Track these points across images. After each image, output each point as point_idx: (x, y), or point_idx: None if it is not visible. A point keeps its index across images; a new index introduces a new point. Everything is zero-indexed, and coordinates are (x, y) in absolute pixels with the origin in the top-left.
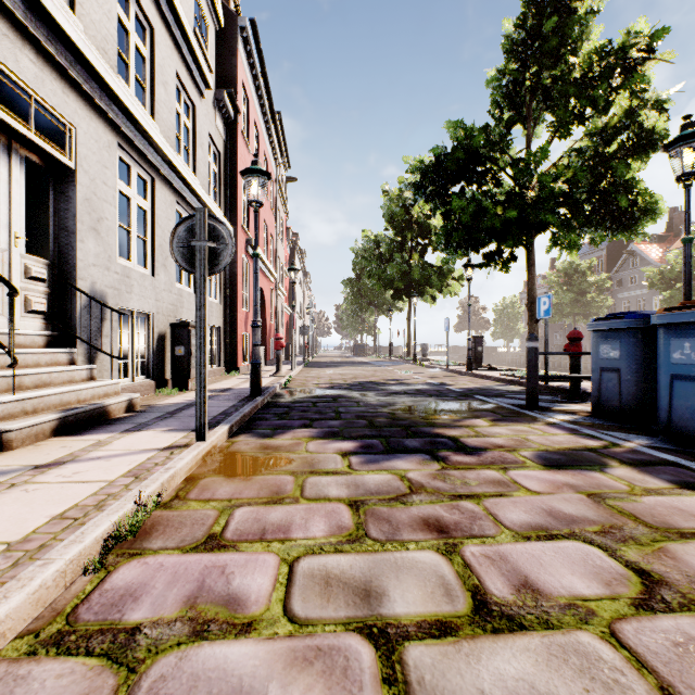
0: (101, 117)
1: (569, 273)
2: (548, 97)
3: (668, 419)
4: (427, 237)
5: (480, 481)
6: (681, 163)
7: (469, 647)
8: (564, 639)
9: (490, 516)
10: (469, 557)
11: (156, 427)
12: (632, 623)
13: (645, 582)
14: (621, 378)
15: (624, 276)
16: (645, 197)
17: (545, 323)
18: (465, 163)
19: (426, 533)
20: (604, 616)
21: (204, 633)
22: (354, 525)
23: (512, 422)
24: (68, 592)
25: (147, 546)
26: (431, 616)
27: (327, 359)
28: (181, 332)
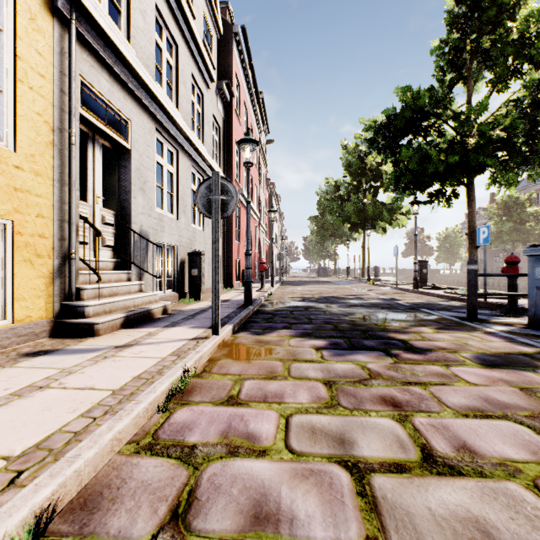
0: (146, 112)
1: (508, 205)
2: (487, 58)
3: None
4: (378, 180)
5: (426, 373)
6: None
7: (419, 482)
8: (494, 485)
9: (434, 398)
10: (418, 425)
11: (184, 325)
12: None
13: None
14: None
15: None
16: None
17: (484, 249)
18: (412, 120)
19: (383, 406)
20: (529, 474)
21: (236, 453)
22: (329, 397)
23: (453, 331)
24: (150, 422)
25: (191, 400)
26: (390, 459)
27: (297, 279)
28: (196, 259)
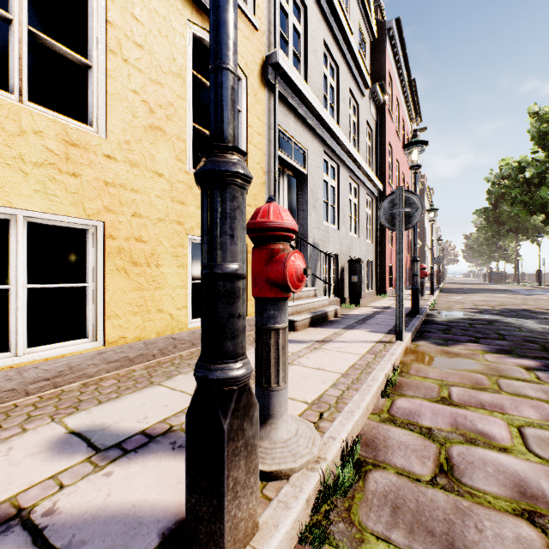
0: (316, 138)
1: None
2: None
3: None
4: None
5: None
6: None
7: None
8: None
9: None
10: None
11: (360, 328)
12: None
13: None
14: None
15: None
16: None
17: None
18: None
19: None
20: None
21: (474, 443)
22: None
23: None
24: (379, 403)
25: (404, 393)
26: None
27: (459, 286)
28: (355, 266)
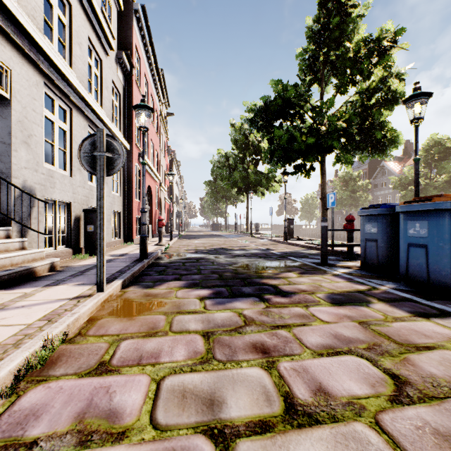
0: (31, 64)
1: (346, 179)
2: (334, 67)
3: (406, 271)
4: (259, 154)
5: (291, 315)
6: (413, 112)
7: (281, 440)
8: (345, 429)
9: (297, 340)
10: (283, 371)
11: (70, 282)
12: (389, 414)
13: (396, 383)
14: (378, 245)
15: (379, 181)
16: (391, 132)
17: (332, 210)
18: (282, 107)
19: (254, 354)
20: (371, 409)
21: (88, 443)
22: (205, 350)
23: (311, 274)
24: None
25: (51, 374)
26: (256, 417)
27: (194, 233)
28: (91, 215)
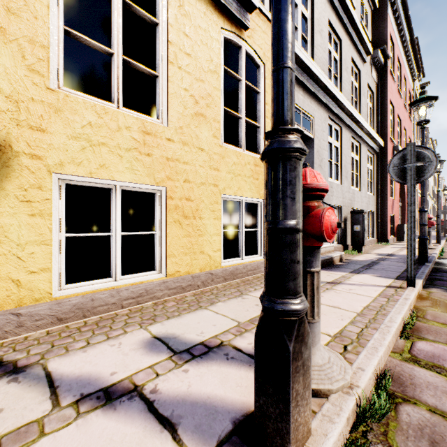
0: (322, 106)
1: None
2: None
3: None
4: None
5: None
6: None
7: None
8: None
9: None
10: None
11: (367, 273)
12: None
13: None
14: None
15: None
16: None
17: None
18: None
19: None
20: None
21: None
22: None
23: None
24: (398, 343)
25: (423, 336)
26: None
27: None
28: (357, 217)
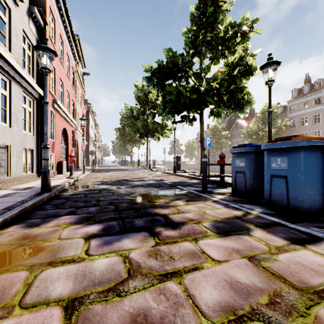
0: None
1: (214, 130)
2: (210, 44)
3: (269, 197)
4: (155, 109)
5: (181, 254)
6: (268, 75)
7: None
8: None
9: (189, 299)
10: None
11: None
12: None
13: None
14: (245, 176)
15: (234, 133)
16: (248, 95)
17: (208, 150)
18: (172, 70)
19: None
20: None
21: None
22: None
23: (196, 202)
24: None
25: None
26: None
27: (106, 168)
28: None
